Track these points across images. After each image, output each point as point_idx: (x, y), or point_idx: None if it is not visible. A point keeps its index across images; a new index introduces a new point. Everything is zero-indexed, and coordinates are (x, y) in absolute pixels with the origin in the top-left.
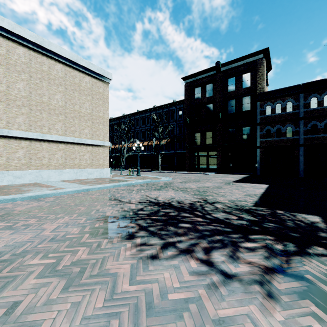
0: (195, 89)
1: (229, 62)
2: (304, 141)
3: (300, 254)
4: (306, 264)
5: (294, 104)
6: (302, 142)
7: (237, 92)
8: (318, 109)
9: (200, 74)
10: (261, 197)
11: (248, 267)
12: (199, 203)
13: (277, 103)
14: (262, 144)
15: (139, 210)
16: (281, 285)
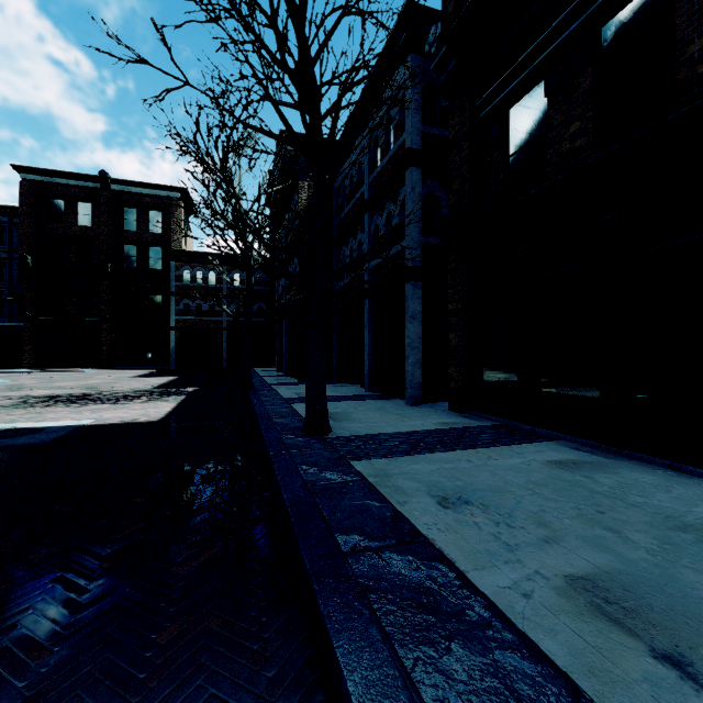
0: (50, 200)
1: (127, 182)
2: (228, 325)
3: (167, 397)
4: (167, 398)
5: (217, 277)
6: (226, 326)
7: (140, 236)
8: (241, 288)
9: (62, 176)
10: (162, 385)
11: (139, 401)
12: (94, 392)
13: (199, 270)
14: (179, 324)
15: (25, 401)
16: (152, 401)
